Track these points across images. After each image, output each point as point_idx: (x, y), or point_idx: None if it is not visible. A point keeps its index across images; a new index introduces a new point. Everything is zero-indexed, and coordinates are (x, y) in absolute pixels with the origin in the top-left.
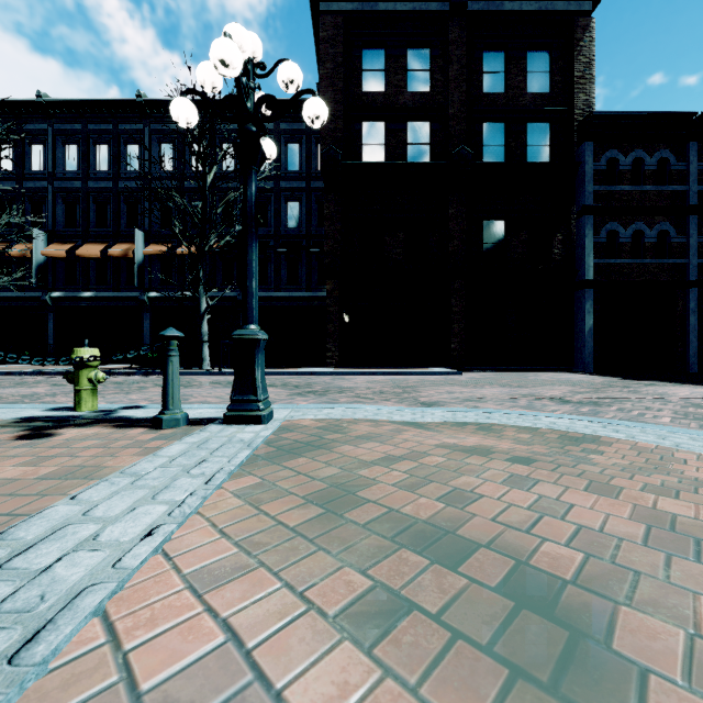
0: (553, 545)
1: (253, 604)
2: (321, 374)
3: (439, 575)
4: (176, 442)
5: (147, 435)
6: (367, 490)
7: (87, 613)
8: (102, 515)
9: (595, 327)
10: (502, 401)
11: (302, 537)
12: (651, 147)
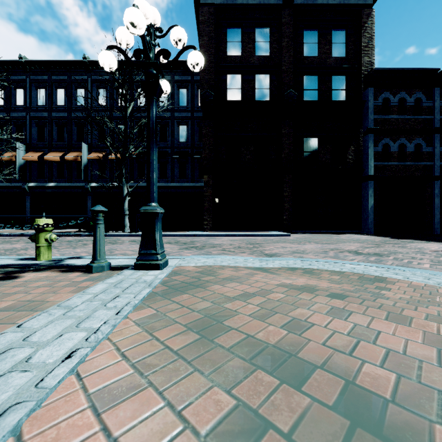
0: (370, 365)
1: (141, 421)
2: (200, 235)
3: (287, 392)
4: (100, 282)
5: (81, 277)
6: (231, 319)
7: (5, 432)
8: (37, 340)
9: (375, 205)
10: (318, 253)
11: (183, 358)
12: (411, 91)
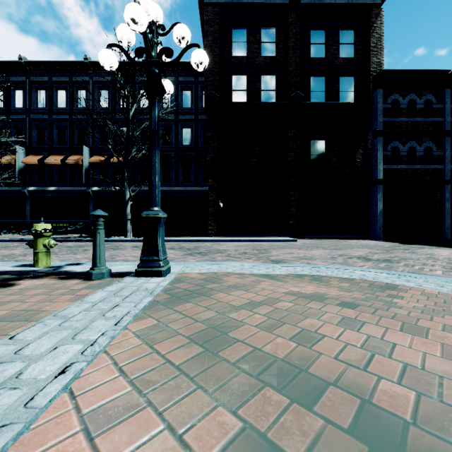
0: (386, 381)
1: (138, 446)
2: (205, 240)
3: (298, 413)
4: (99, 290)
5: (80, 285)
6: (236, 330)
7: None
8: (30, 354)
9: (384, 210)
10: (326, 259)
11: (185, 373)
12: (420, 93)
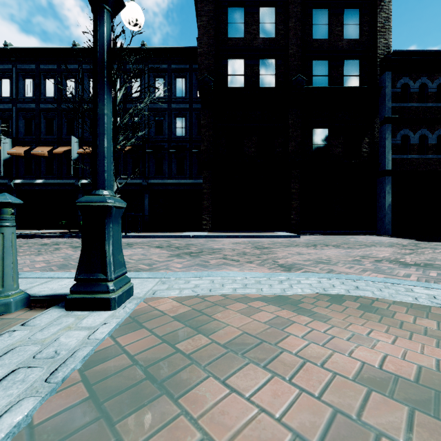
0: None
1: None
2: (198, 236)
3: None
4: None
5: None
6: None
7: None
8: None
9: (393, 203)
10: (349, 263)
11: None
12: (433, 76)
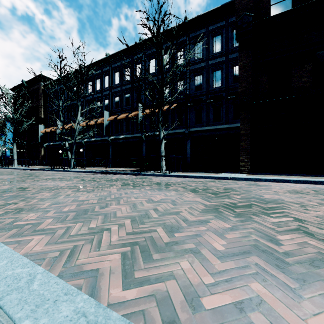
0: None
1: None
2: (237, 178)
3: None
4: None
5: None
6: None
7: None
8: None
9: None
10: None
11: None
12: None
